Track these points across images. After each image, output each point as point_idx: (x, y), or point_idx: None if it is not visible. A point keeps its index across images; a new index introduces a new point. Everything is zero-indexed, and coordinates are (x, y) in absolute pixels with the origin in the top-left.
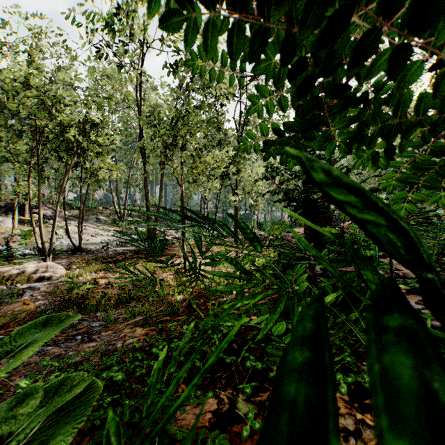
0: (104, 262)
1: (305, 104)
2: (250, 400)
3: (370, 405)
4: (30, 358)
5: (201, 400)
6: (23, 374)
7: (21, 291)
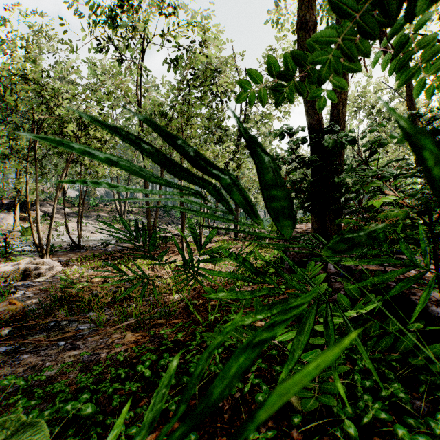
0: (102, 259)
1: None
2: None
3: None
4: (2, 369)
5: None
6: None
7: (13, 289)
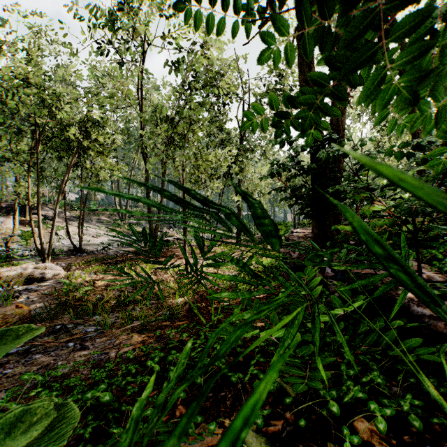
0: (104, 263)
1: (353, 32)
2: (261, 431)
3: (413, 441)
4: (16, 368)
5: (202, 435)
6: (5, 387)
7: (17, 293)
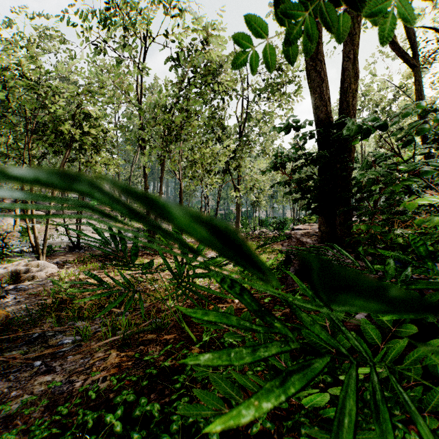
0: (100, 260)
1: None
2: None
3: None
4: None
5: None
6: None
7: (4, 293)
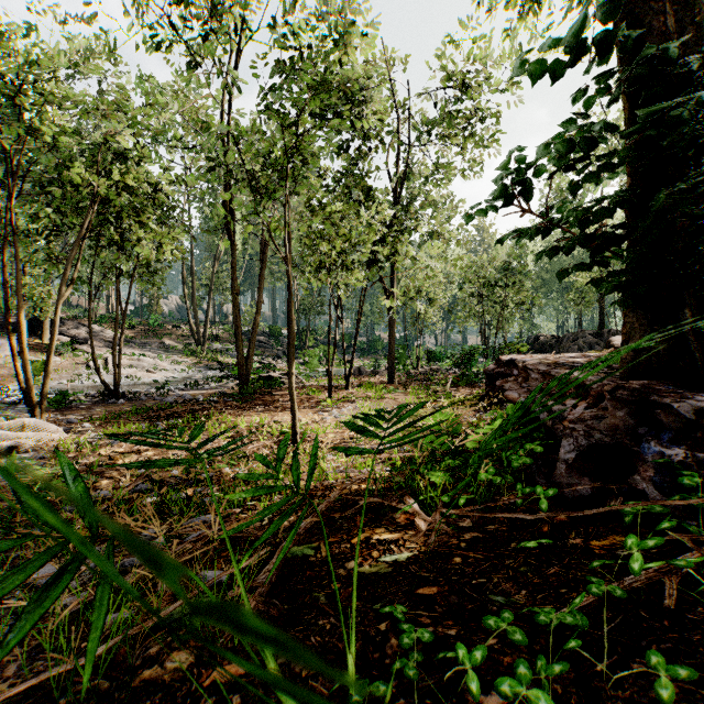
0: (148, 417)
1: None
2: None
3: None
4: None
5: None
6: None
7: None
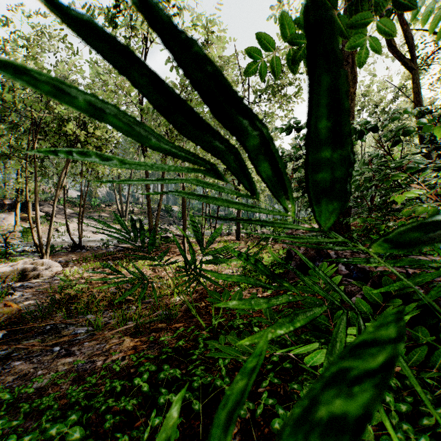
0: (103, 259)
1: None
2: None
3: None
4: None
5: None
6: None
7: (11, 290)
